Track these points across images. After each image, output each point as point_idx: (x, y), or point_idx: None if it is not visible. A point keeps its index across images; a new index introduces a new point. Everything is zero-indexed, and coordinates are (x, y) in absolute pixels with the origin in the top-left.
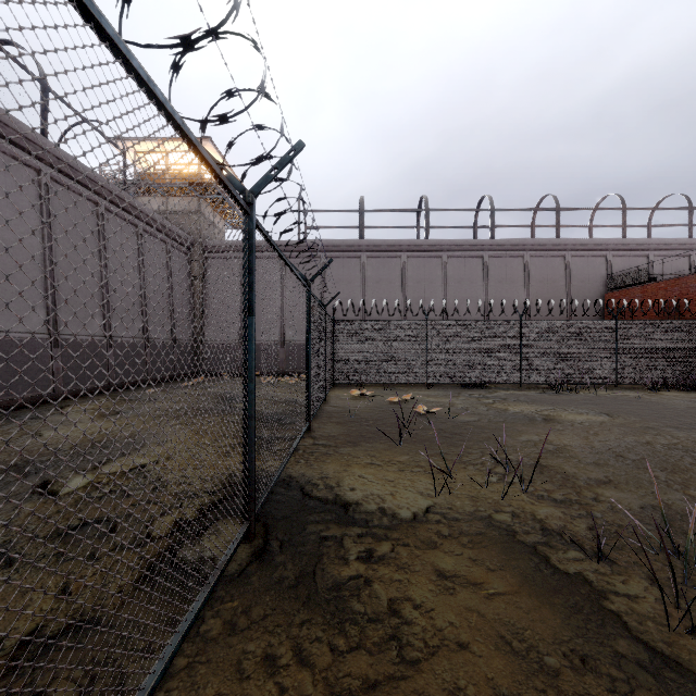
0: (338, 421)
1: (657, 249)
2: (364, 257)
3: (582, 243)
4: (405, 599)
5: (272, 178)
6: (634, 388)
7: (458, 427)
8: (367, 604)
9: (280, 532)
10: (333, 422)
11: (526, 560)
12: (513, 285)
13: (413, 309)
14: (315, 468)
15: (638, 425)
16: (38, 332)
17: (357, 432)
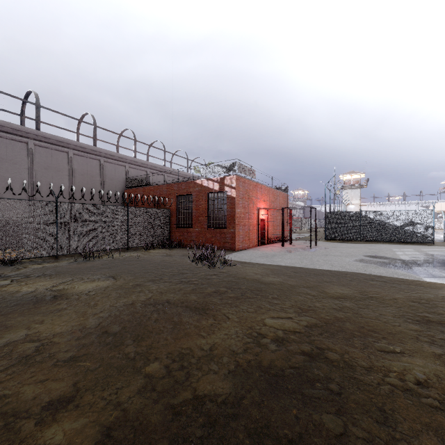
0: None
1: (151, 168)
2: None
3: (111, 154)
4: None
5: None
6: (138, 249)
7: None
8: None
9: None
10: None
11: None
12: (59, 173)
13: None
14: None
15: (131, 284)
16: None
17: None
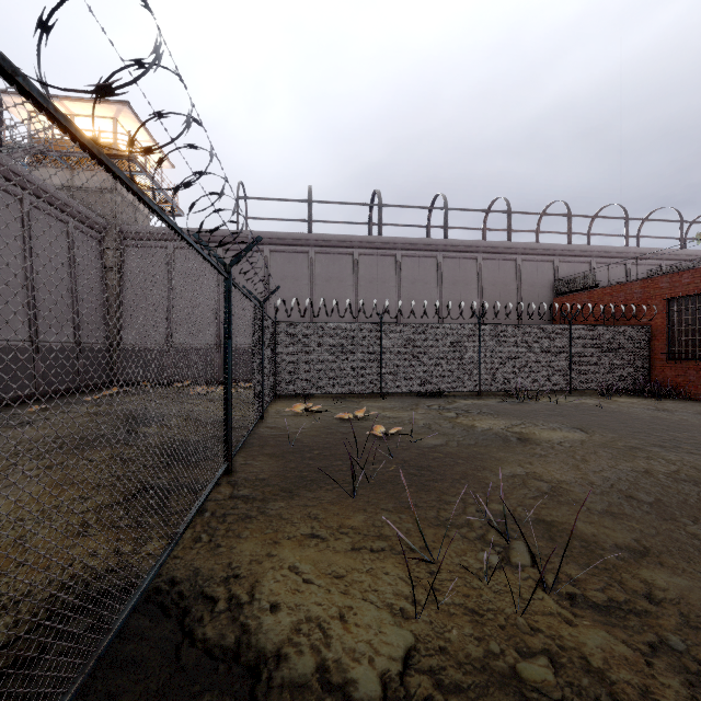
0: (273, 452)
1: (598, 256)
2: (313, 252)
3: (532, 247)
4: None
5: None
6: (586, 394)
7: (425, 457)
8: None
9: None
10: (266, 454)
11: None
12: (467, 288)
13: (366, 310)
14: (221, 554)
15: (621, 445)
16: None
17: (296, 470)
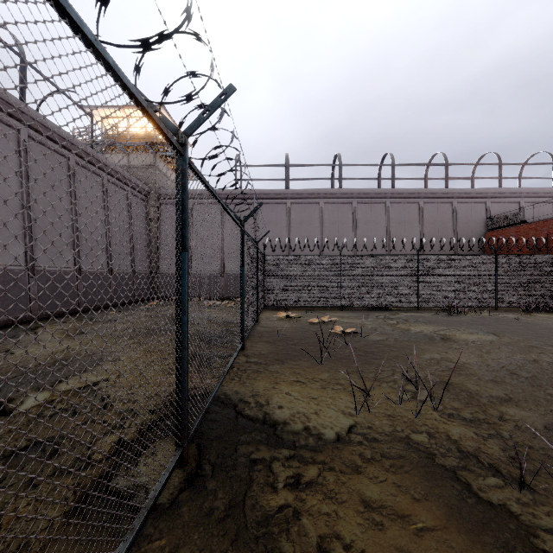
0: (268, 340)
1: (527, 197)
2: (289, 203)
3: (466, 191)
4: (334, 537)
5: (204, 120)
6: (511, 310)
7: (370, 346)
8: (296, 543)
9: (212, 454)
10: (263, 341)
11: (449, 488)
12: (410, 226)
13: (329, 245)
14: (247, 385)
15: (523, 344)
16: (17, 264)
17: (284, 350)
